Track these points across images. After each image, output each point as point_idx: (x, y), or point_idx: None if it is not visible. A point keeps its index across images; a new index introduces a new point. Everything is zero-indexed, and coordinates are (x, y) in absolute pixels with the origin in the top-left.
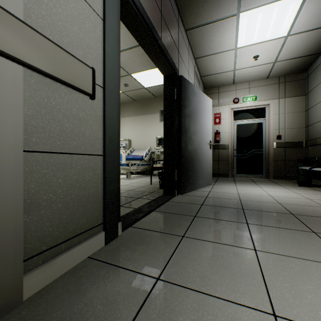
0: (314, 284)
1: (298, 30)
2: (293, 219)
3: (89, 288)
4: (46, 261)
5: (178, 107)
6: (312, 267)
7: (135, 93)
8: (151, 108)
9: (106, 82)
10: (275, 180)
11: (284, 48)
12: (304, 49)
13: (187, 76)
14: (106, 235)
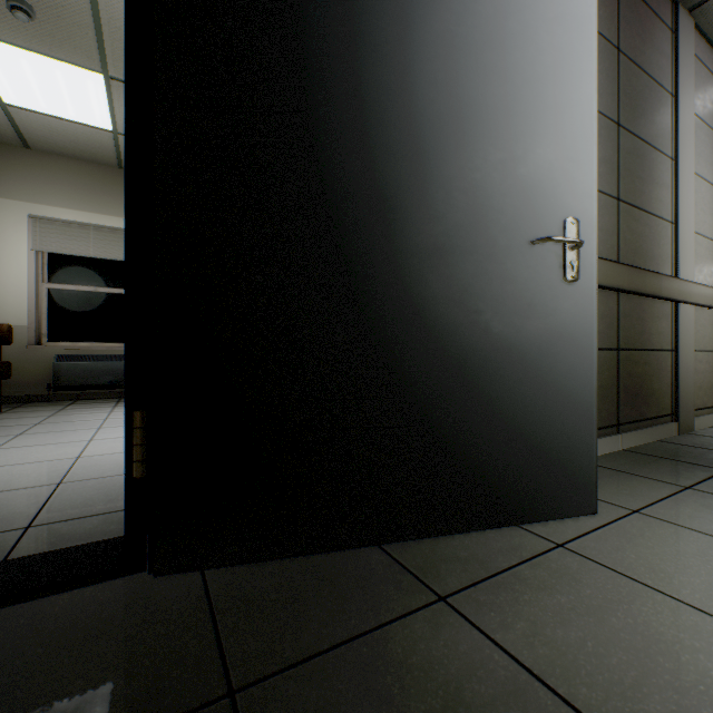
0: None
1: None
2: None
3: None
4: (694, 416)
5: None
6: None
7: None
8: None
9: None
10: None
11: None
12: None
13: None
14: None
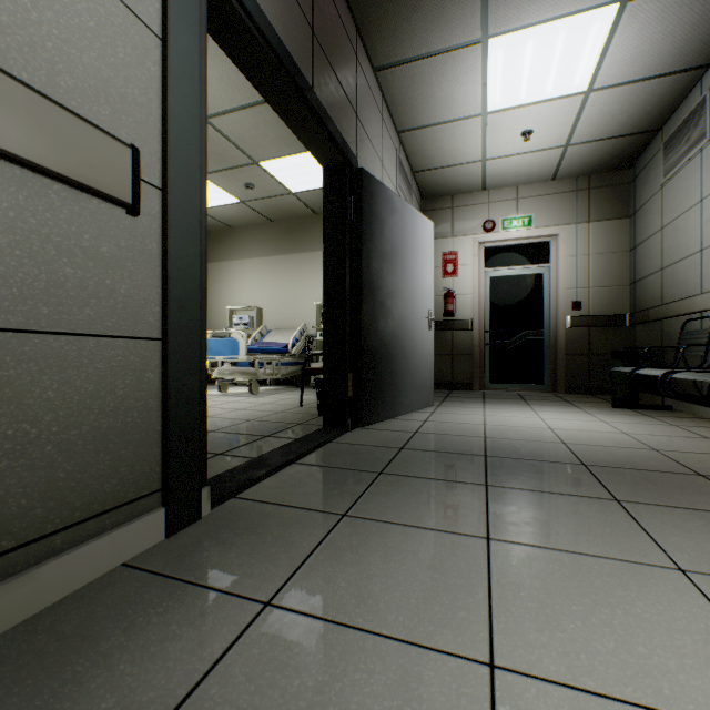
0: (587, 601)
1: (609, 81)
2: (583, 475)
3: (110, 629)
4: (13, 573)
5: (356, 237)
6: (593, 569)
7: (270, 204)
8: (307, 239)
9: (168, 177)
10: (568, 396)
11: (584, 117)
12: (625, 121)
13: (379, 171)
14: (170, 517)
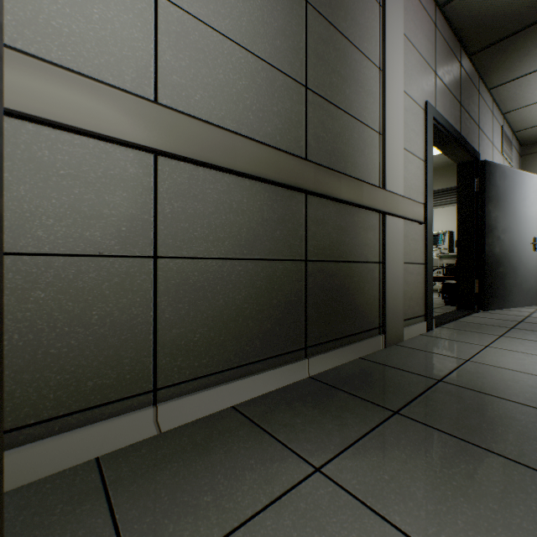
0: None
1: None
2: None
3: (437, 343)
4: (405, 326)
5: (480, 201)
6: None
7: None
8: None
9: (427, 208)
10: None
11: None
12: None
13: (490, 150)
14: (427, 325)
